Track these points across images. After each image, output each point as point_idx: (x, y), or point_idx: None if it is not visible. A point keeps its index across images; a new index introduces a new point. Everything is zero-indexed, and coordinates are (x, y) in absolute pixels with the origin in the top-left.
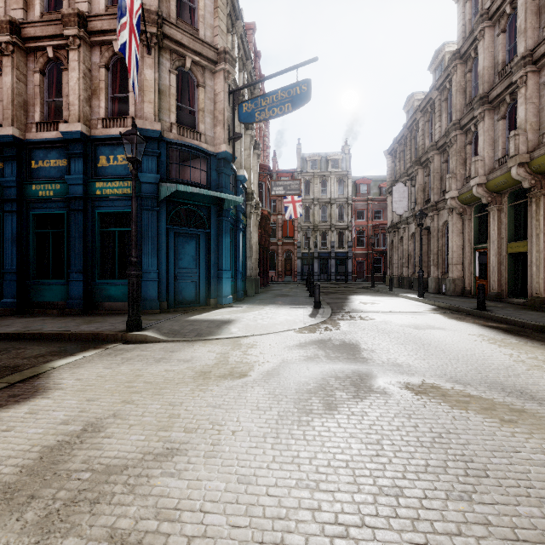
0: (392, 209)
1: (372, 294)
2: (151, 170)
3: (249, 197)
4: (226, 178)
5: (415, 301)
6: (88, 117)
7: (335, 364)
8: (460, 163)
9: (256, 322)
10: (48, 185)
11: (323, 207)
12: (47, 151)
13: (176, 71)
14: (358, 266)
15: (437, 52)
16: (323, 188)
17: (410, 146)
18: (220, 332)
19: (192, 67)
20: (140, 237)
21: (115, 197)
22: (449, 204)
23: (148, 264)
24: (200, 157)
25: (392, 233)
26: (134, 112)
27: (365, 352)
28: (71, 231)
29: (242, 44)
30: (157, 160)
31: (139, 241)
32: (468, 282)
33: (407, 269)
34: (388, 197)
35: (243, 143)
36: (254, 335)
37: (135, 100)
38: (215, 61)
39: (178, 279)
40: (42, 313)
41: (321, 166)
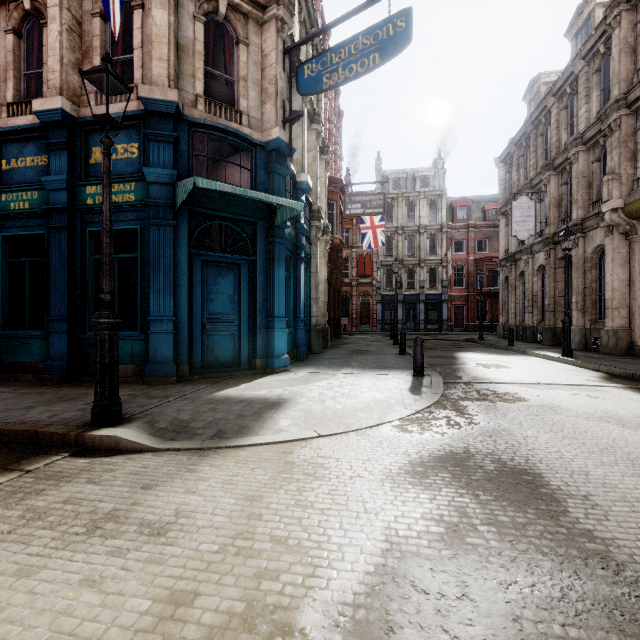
0: (512, 233)
1: (486, 350)
2: (163, 164)
3: (315, 215)
4: (279, 180)
5: (560, 363)
6: (77, 90)
7: (532, 566)
8: (626, 159)
9: (324, 405)
10: (22, 193)
11: (409, 237)
12: (22, 144)
13: (204, 17)
14: (456, 311)
15: (580, 8)
16: (409, 213)
17: (535, 146)
18: (259, 428)
19: (228, 14)
20: (149, 266)
21: (113, 208)
22: (607, 220)
23: (159, 307)
24: (240, 148)
25: (508, 267)
26: (141, 80)
27: (574, 504)
28: (52, 259)
29: (304, 1)
30: (174, 150)
31: (146, 273)
32: (639, 334)
33: (531, 315)
34: (501, 219)
35: (305, 136)
36: (319, 435)
37: (143, 61)
38: (263, 5)
39: (207, 330)
40: (13, 380)
41: (407, 185)
